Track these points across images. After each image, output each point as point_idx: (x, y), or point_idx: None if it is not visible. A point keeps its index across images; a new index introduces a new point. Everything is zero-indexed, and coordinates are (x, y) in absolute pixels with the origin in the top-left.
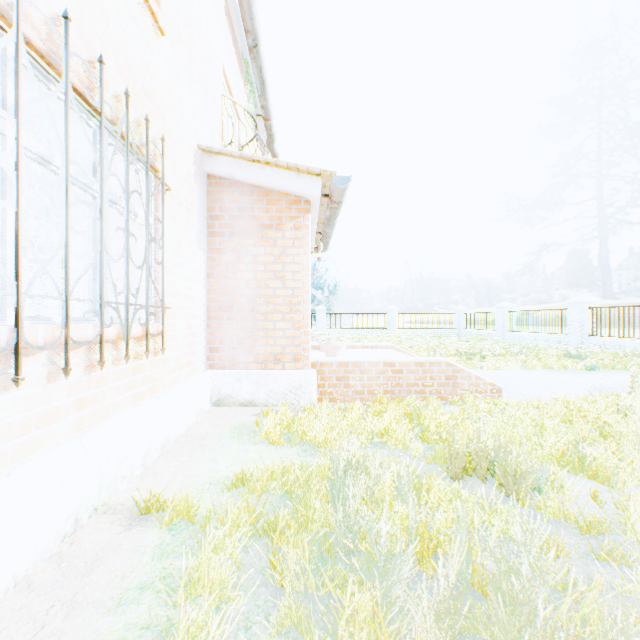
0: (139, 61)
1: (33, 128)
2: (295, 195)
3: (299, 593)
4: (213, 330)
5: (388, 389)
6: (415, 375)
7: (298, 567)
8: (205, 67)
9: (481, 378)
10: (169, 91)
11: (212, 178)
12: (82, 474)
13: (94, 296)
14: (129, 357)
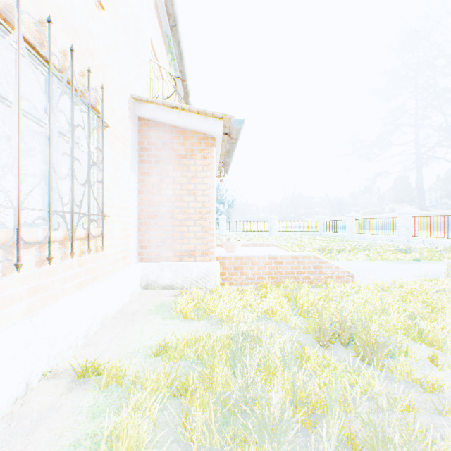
0: (83, 27)
1: (4, 79)
2: (204, 133)
3: (205, 448)
4: (143, 233)
5: (272, 276)
6: (292, 265)
7: (204, 427)
8: (137, 38)
9: (339, 267)
10: (108, 52)
11: (142, 120)
12: (32, 348)
13: (46, 206)
14: (74, 254)
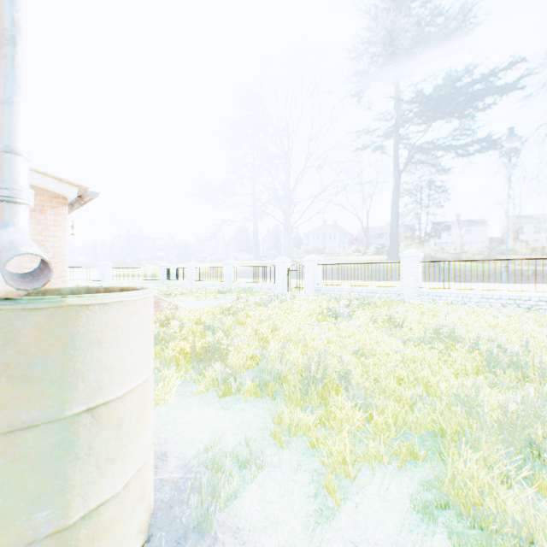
0: None
1: None
2: (56, 193)
3: None
4: None
5: None
6: None
7: None
8: None
9: (172, 302)
10: None
11: None
12: None
13: None
14: None
